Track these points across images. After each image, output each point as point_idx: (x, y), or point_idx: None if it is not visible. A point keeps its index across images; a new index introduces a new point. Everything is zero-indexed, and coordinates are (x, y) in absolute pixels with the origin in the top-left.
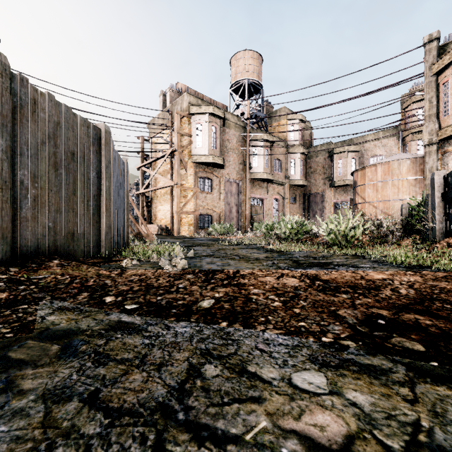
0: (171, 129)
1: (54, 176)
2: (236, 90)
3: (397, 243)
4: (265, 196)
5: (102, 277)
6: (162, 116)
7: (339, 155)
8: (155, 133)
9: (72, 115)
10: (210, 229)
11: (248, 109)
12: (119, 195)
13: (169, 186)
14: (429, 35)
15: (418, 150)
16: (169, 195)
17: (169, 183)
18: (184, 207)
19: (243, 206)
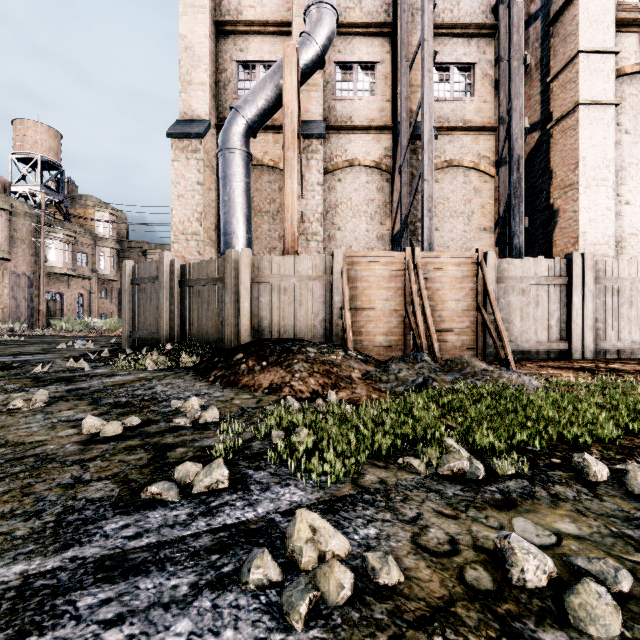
0: None
1: None
2: (23, 158)
3: None
4: (67, 291)
5: None
6: None
7: (152, 256)
8: None
9: None
10: None
11: (44, 200)
12: None
13: None
14: None
15: None
16: None
17: None
18: None
19: (36, 301)
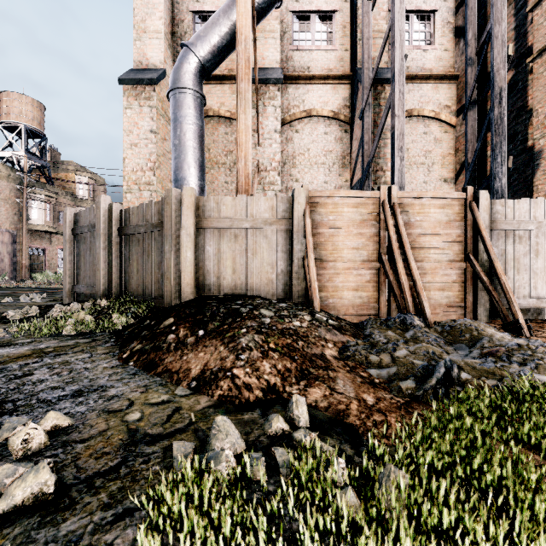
0: None
1: None
2: (10, 127)
3: None
4: (48, 246)
5: None
6: None
7: None
8: None
9: None
10: None
11: (26, 164)
12: None
13: None
14: None
15: None
16: None
17: None
18: None
19: (19, 256)
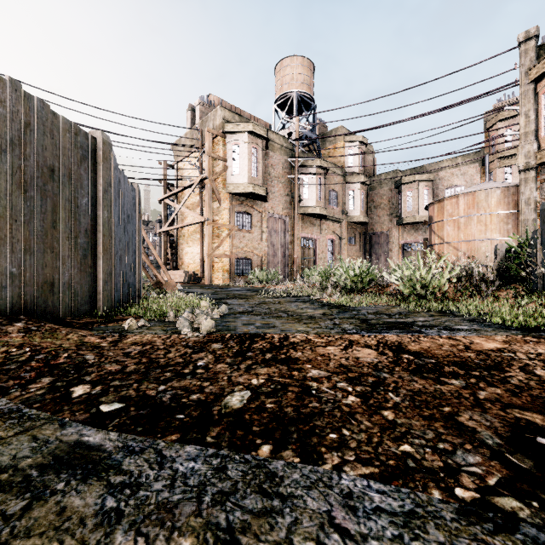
0: (201, 152)
1: (20, 200)
2: (282, 106)
3: (495, 295)
4: (318, 236)
5: (85, 348)
6: (190, 136)
7: (408, 185)
8: (181, 157)
9: (50, 115)
10: (250, 276)
11: (297, 128)
12: (127, 232)
13: (199, 223)
14: (525, 32)
15: (505, 180)
16: (198, 234)
17: (198, 219)
18: (217, 249)
19: (290, 248)
